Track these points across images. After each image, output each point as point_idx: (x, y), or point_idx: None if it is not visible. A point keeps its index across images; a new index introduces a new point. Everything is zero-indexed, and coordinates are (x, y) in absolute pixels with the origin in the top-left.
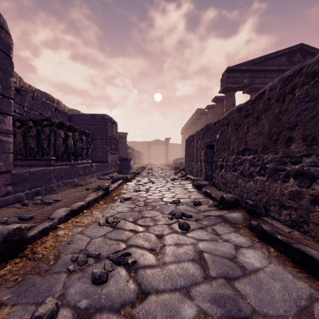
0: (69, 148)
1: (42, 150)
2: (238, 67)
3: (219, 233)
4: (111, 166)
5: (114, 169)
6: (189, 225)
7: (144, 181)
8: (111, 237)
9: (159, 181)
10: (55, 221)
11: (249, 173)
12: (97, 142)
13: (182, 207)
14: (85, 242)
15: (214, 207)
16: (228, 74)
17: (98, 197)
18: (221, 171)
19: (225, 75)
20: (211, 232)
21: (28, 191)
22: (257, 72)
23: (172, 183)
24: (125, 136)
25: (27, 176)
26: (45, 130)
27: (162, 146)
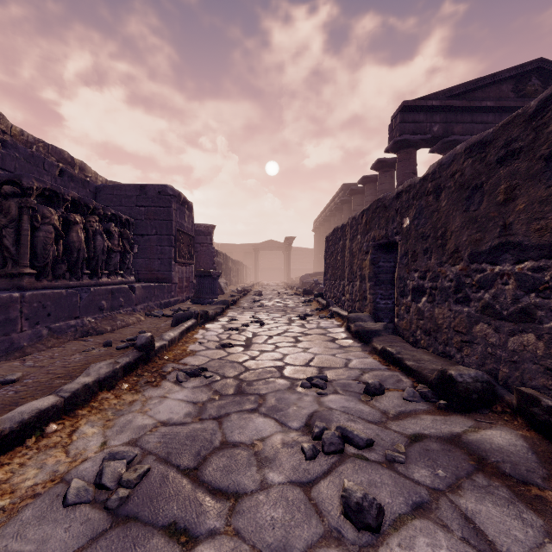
0: (75, 250)
1: (2, 252)
2: (423, 102)
3: (496, 543)
4: (181, 288)
5: (187, 294)
6: (381, 506)
7: (243, 319)
8: None
9: (275, 319)
10: None
11: (521, 311)
12: (151, 240)
13: (334, 399)
14: None
15: (422, 400)
16: (404, 116)
17: (116, 373)
18: (418, 302)
19: (398, 117)
20: (465, 537)
21: None
22: (458, 112)
23: (301, 325)
24: (211, 231)
25: None
26: (8, 205)
27: (280, 253)
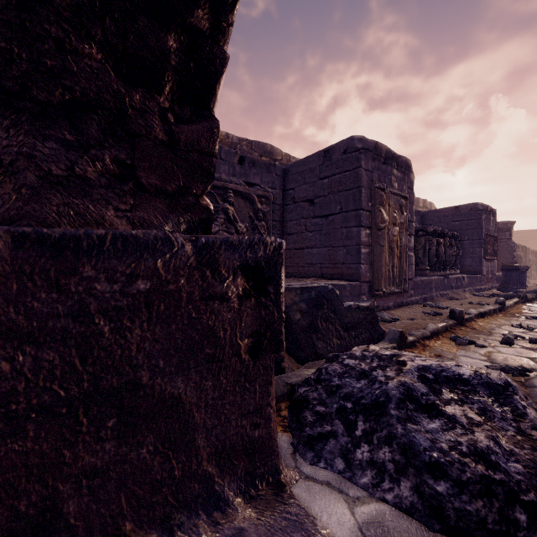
0: (440, 257)
1: (415, 260)
2: None
3: None
4: (486, 279)
5: (491, 284)
6: None
7: None
8: (531, 334)
9: None
10: (472, 315)
11: None
12: (464, 244)
13: None
14: (506, 331)
15: None
16: None
17: (496, 309)
18: None
19: None
20: None
21: (420, 296)
22: None
23: None
24: (510, 227)
25: (419, 284)
26: (420, 240)
27: None
